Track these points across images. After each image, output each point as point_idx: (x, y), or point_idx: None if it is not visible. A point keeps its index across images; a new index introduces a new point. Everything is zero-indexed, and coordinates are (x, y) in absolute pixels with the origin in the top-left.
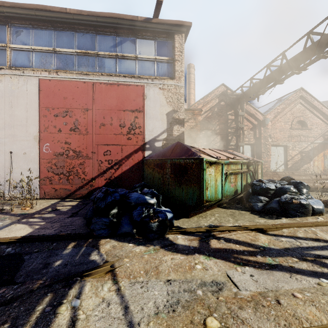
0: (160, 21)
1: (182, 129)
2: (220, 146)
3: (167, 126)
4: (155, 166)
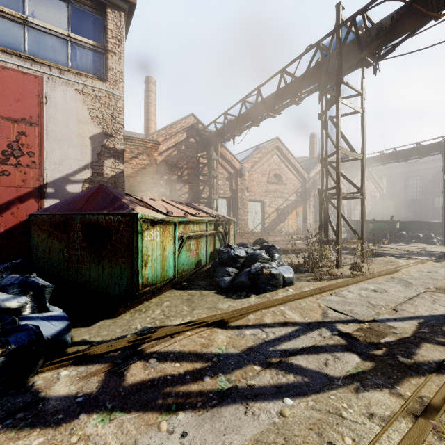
0: None
1: (120, 167)
2: (189, 198)
3: (93, 158)
4: (53, 227)
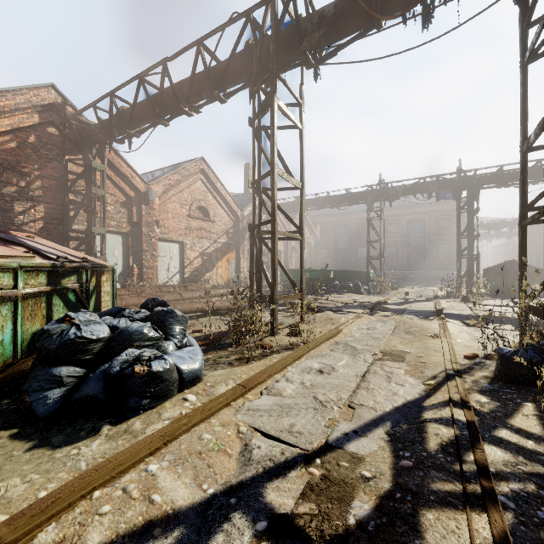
0: None
1: None
2: (46, 229)
3: None
4: None
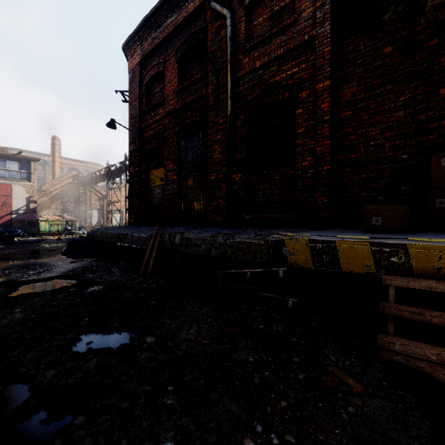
0: (22, 156)
1: (35, 205)
2: (74, 210)
3: (27, 203)
4: (20, 222)
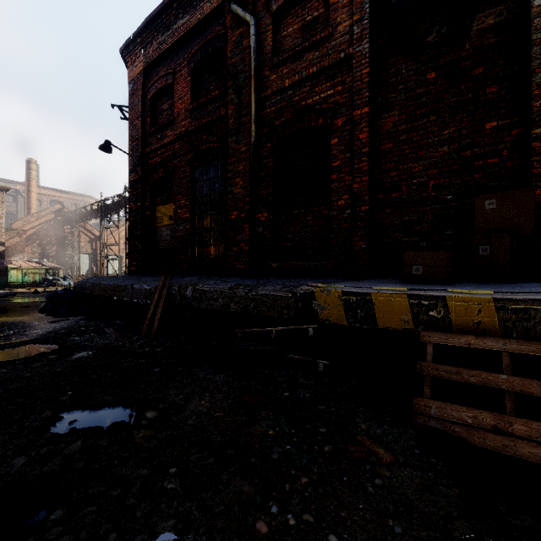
0: None
1: (4, 248)
2: (57, 254)
3: None
4: None
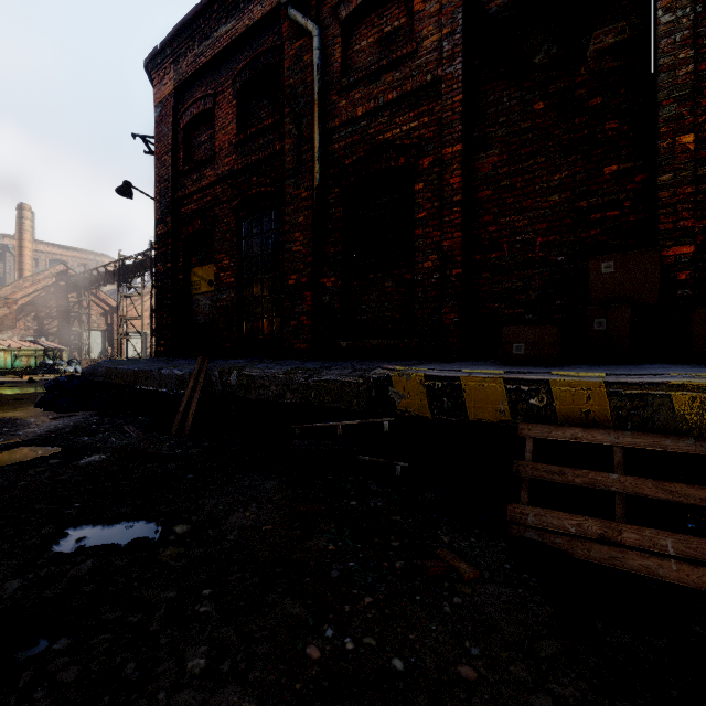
0: None
1: None
2: (59, 331)
3: None
4: None
